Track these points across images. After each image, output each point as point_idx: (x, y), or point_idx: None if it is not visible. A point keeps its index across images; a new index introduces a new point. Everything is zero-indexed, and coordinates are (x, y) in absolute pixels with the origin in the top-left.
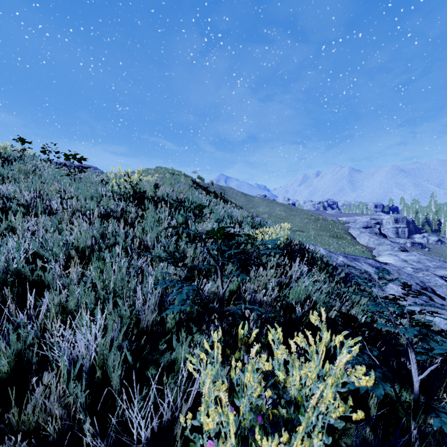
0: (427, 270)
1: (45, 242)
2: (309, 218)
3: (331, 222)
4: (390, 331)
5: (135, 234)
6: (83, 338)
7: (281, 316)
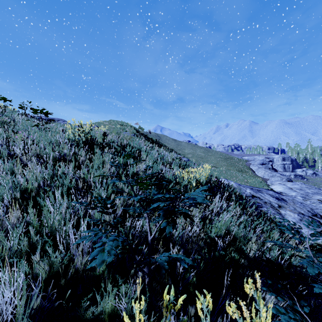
0: (307, 195)
1: (1, 183)
2: (221, 157)
3: (237, 160)
4: (313, 277)
5: (80, 175)
6: (0, 297)
7: (205, 252)
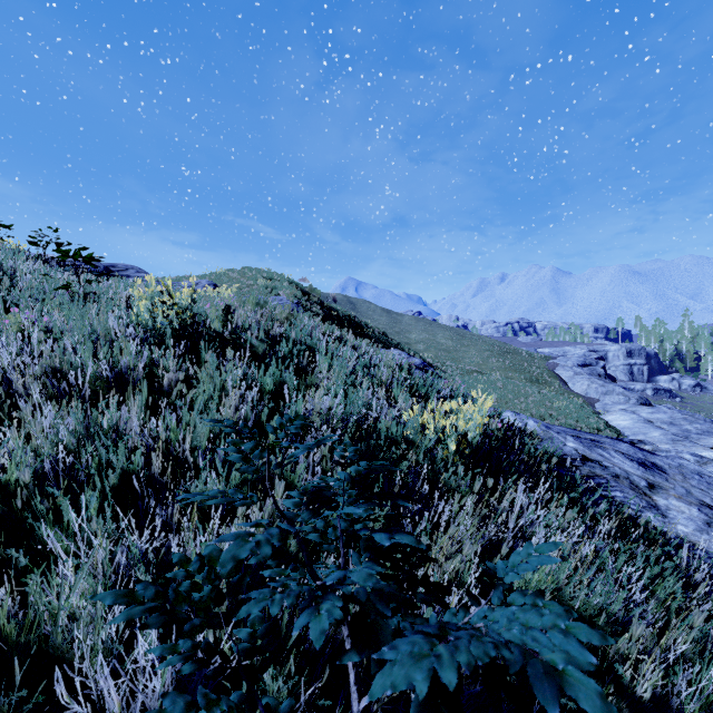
0: (687, 438)
1: None
2: (492, 351)
3: (527, 356)
4: None
5: (158, 433)
6: None
7: None
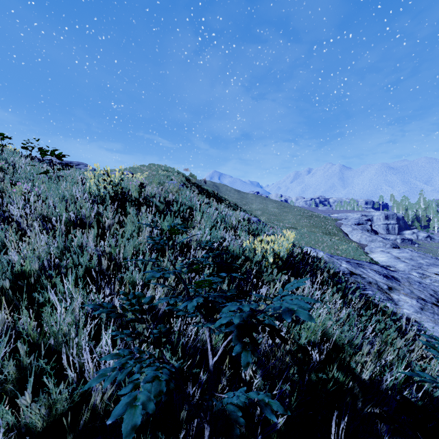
0: (420, 268)
1: None
2: (302, 215)
3: (323, 219)
4: None
5: (105, 249)
6: None
7: (294, 373)
